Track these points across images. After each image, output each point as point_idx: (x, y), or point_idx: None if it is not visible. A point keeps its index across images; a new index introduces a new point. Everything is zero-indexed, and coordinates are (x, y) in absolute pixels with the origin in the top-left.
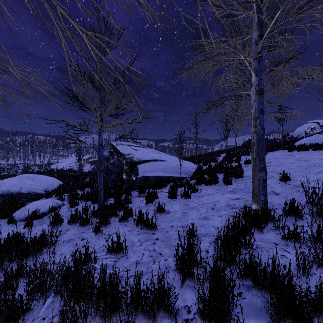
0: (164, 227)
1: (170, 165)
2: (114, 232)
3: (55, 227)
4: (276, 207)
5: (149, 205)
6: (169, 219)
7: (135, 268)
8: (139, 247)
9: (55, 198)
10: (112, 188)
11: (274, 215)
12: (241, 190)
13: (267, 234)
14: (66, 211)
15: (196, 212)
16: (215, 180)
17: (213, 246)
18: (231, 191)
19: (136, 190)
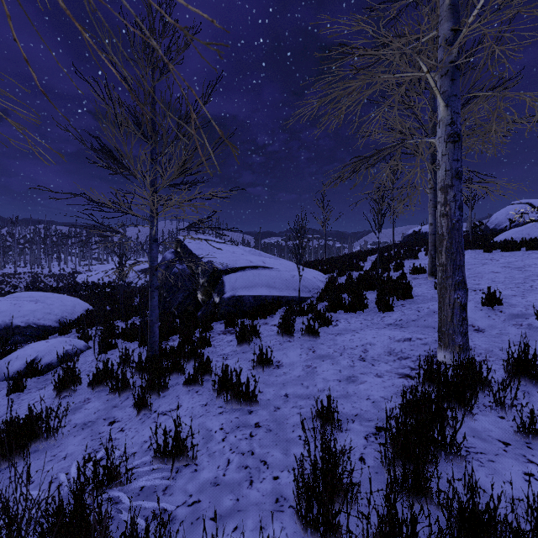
0: (271, 398)
1: (282, 276)
2: (174, 409)
3: (65, 395)
4: (484, 357)
5: (242, 350)
6: (281, 379)
7: (211, 497)
8: (221, 443)
9: (76, 334)
10: (178, 317)
11: (485, 374)
12: (412, 322)
13: (480, 419)
14: (92, 361)
15: (331, 366)
16: (362, 303)
17: (376, 450)
18: (394, 323)
19: (220, 321)
